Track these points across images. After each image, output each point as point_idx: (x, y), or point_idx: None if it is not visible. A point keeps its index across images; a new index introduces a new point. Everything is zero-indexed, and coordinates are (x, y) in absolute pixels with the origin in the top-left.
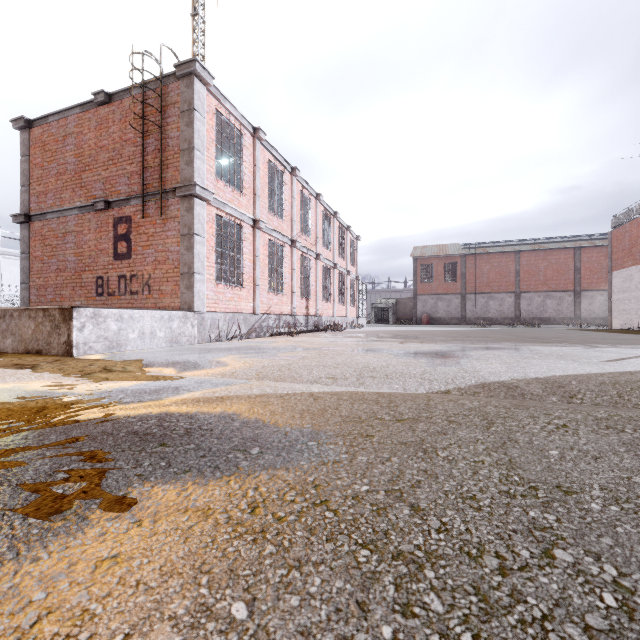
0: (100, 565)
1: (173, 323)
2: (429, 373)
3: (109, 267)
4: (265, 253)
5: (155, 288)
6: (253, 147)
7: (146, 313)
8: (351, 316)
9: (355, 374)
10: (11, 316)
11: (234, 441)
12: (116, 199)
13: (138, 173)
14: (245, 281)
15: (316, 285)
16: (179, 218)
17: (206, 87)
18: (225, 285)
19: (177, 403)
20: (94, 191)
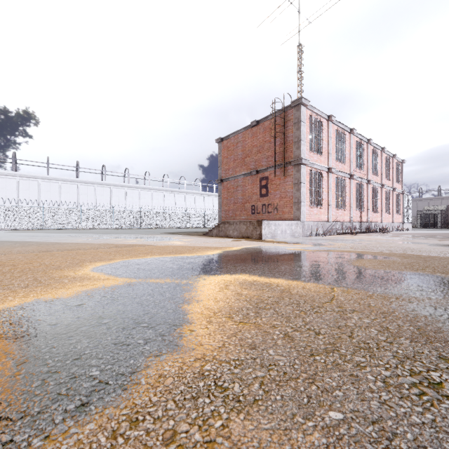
0: (357, 261)
1: (292, 227)
2: (446, 251)
3: (257, 201)
4: (334, 186)
5: (280, 210)
6: (327, 127)
7: (283, 222)
8: (396, 222)
9: (401, 250)
10: (236, 224)
11: (364, 256)
12: (261, 169)
13: (271, 156)
14: (323, 203)
15: (367, 201)
16: (292, 175)
17: (305, 107)
18: (313, 206)
19: (335, 251)
20: (250, 166)
